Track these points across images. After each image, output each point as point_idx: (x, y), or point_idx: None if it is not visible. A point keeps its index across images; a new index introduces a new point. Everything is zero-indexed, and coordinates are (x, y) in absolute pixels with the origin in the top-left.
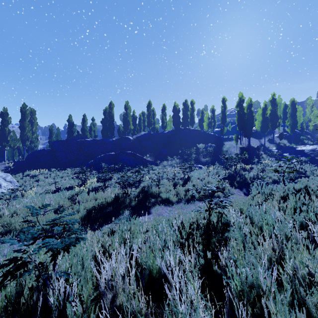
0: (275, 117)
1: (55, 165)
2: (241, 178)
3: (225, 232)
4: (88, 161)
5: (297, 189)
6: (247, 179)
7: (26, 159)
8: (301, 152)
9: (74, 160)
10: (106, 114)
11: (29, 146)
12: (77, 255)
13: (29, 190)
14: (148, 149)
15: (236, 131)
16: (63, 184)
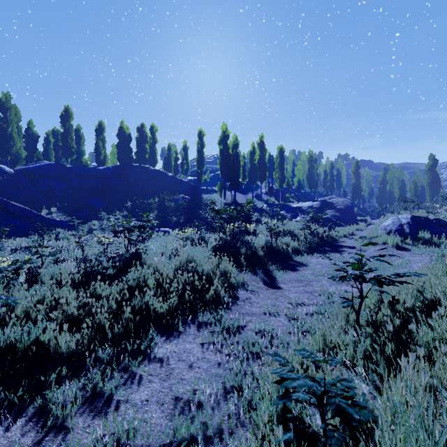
0: (263, 166)
1: None
2: (248, 247)
3: None
4: None
5: None
6: (258, 249)
7: None
8: (299, 210)
9: None
10: None
11: None
12: None
13: None
14: (57, 197)
15: (216, 183)
16: None
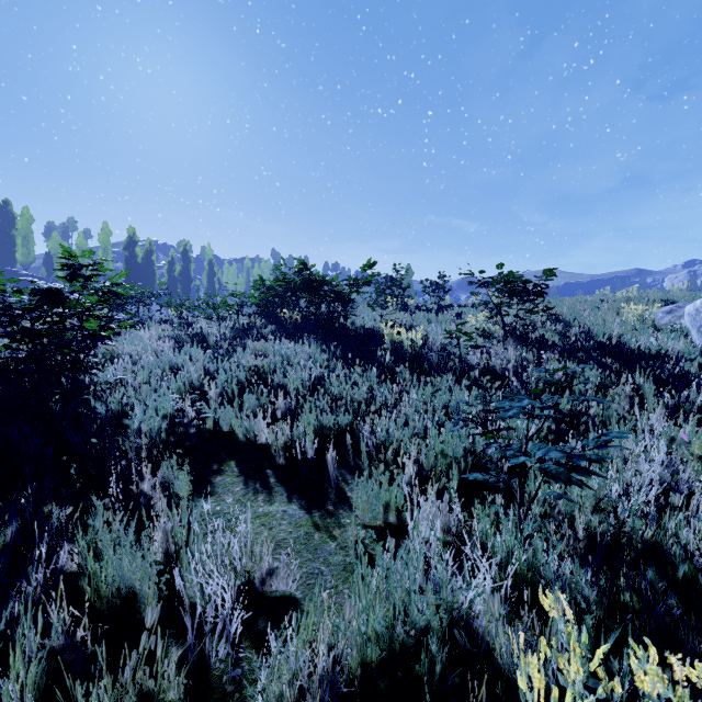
0: (187, 278)
1: None
2: None
3: None
4: None
5: None
6: None
7: None
8: None
9: None
10: None
11: None
12: None
13: None
14: None
15: None
16: None
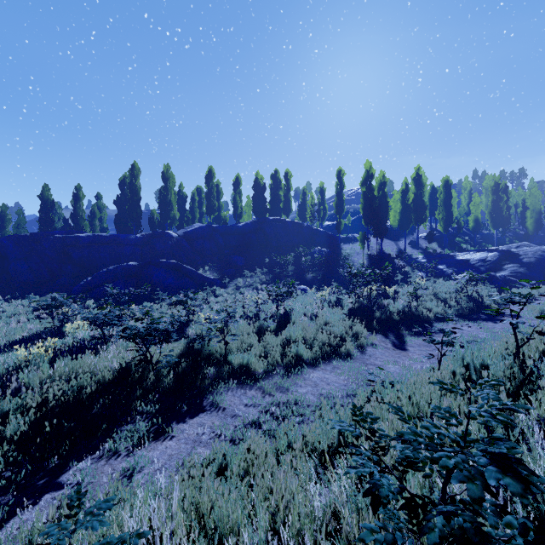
0: (420, 205)
1: (2, 289)
2: (383, 312)
3: None
4: (80, 280)
5: None
6: (394, 313)
7: None
8: (465, 264)
9: (49, 277)
10: (125, 186)
11: None
12: None
13: None
14: (207, 255)
15: (358, 228)
16: (9, 333)
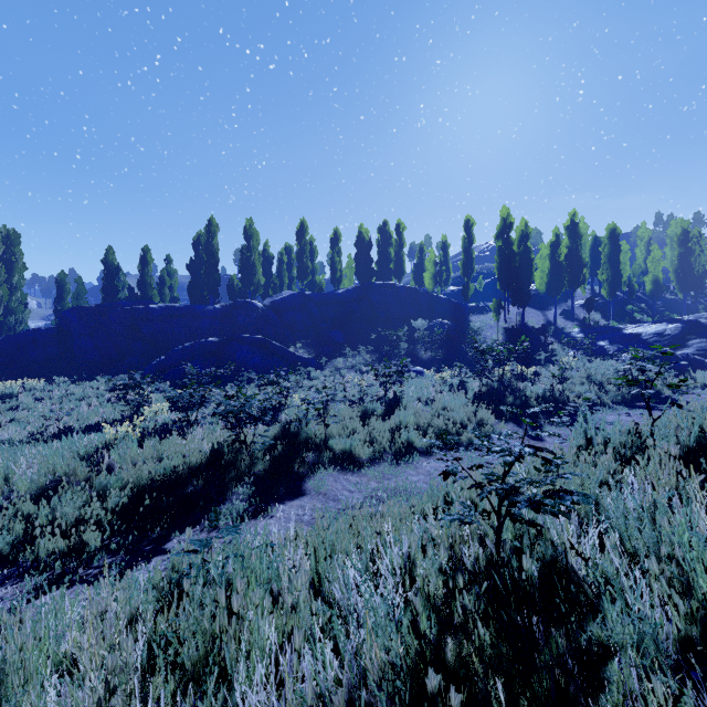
0: (576, 263)
1: (66, 369)
2: (517, 397)
3: (587, 625)
4: (152, 359)
5: None
6: (531, 399)
7: None
8: (635, 339)
9: (117, 356)
10: (200, 247)
11: (1, 321)
12: None
13: None
14: (299, 330)
15: (493, 294)
16: (82, 417)
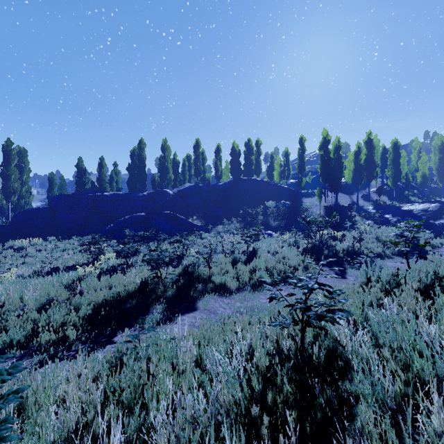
0: (371, 164)
1: (55, 232)
2: (330, 250)
3: (344, 383)
4: (105, 226)
5: (440, 275)
6: (339, 252)
7: (10, 223)
8: (408, 213)
9: (84, 224)
10: (134, 157)
11: (16, 203)
12: (37, 424)
13: (4, 272)
14: (195, 208)
15: (318, 184)
16: (64, 261)
